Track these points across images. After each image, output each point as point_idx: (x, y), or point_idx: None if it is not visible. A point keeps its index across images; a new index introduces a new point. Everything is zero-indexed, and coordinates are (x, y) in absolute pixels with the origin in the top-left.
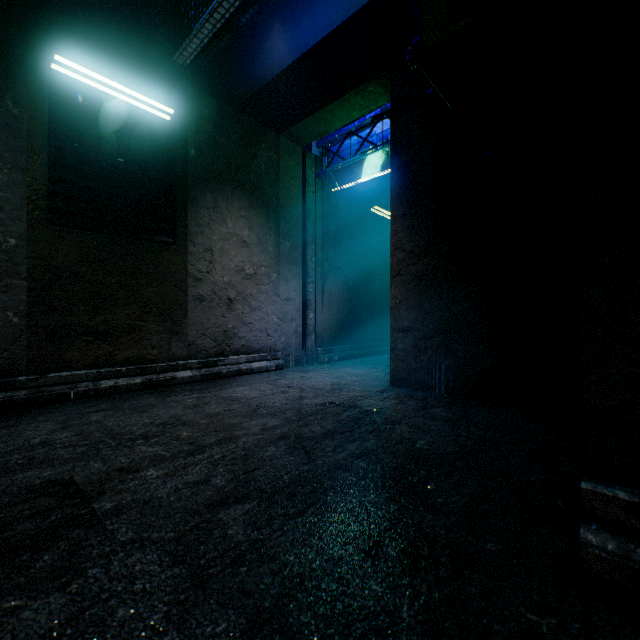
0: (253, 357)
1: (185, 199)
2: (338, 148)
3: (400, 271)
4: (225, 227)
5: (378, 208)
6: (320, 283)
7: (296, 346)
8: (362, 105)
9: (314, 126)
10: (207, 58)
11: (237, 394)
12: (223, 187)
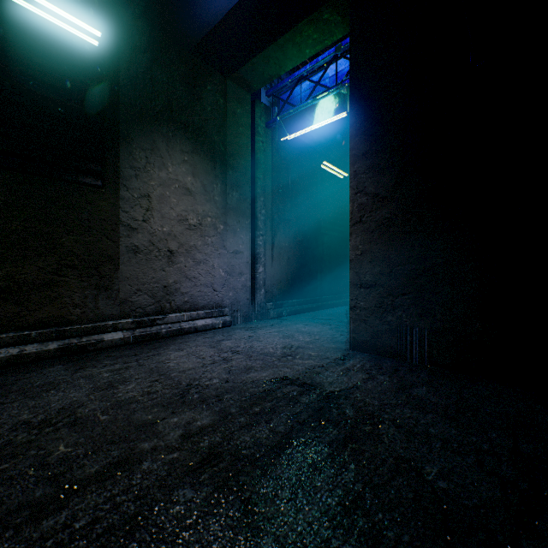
0: (197, 314)
1: (116, 137)
2: (288, 95)
3: (362, 218)
4: (165, 172)
5: (327, 164)
6: (270, 236)
7: (245, 301)
8: (315, 39)
9: (263, 67)
10: None
11: (169, 363)
12: (163, 127)
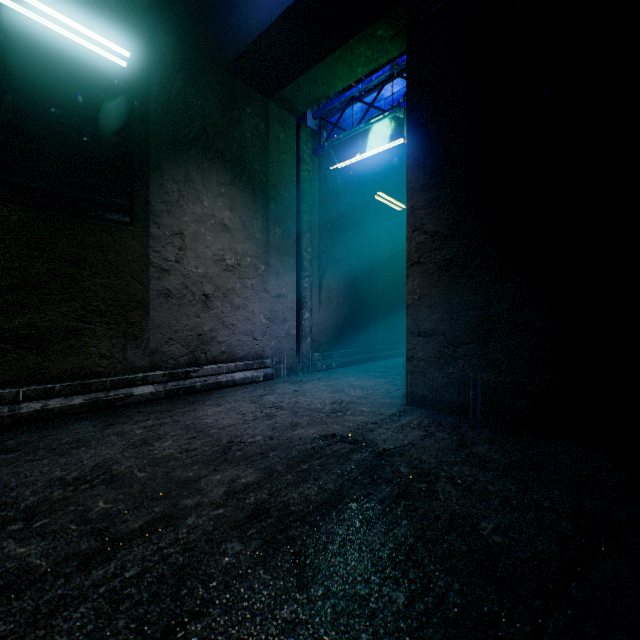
0: (236, 366)
1: (146, 168)
2: (338, 118)
3: (420, 258)
4: (200, 206)
5: (382, 194)
6: (317, 278)
7: (289, 351)
8: (369, 57)
9: (310, 88)
10: (180, 4)
11: (207, 420)
12: (197, 157)
